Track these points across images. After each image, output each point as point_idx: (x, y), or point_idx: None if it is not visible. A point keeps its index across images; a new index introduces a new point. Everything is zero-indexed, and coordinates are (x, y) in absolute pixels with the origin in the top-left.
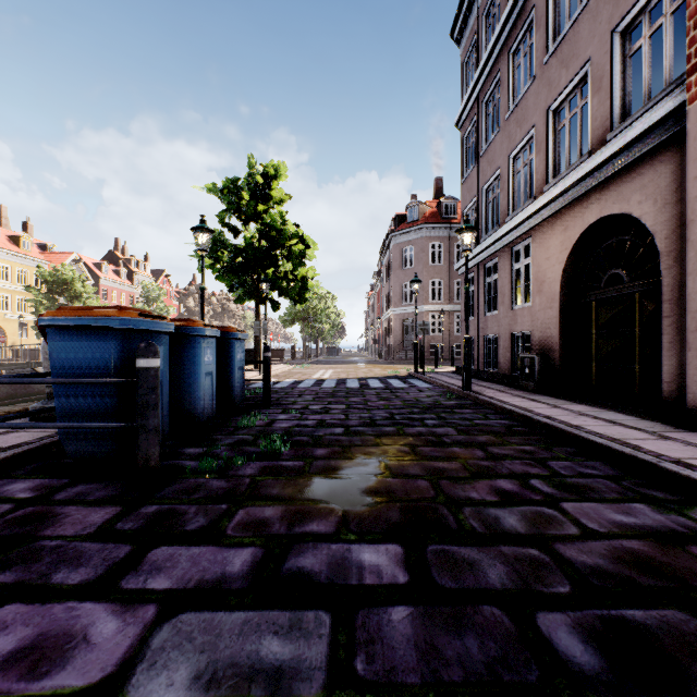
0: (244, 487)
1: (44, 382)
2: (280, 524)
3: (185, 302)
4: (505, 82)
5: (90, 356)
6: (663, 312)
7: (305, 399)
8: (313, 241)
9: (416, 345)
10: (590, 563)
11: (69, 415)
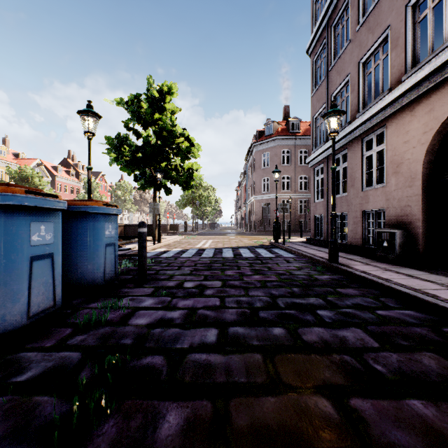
0: None
1: None
2: None
3: (114, 192)
4: None
5: None
6: None
7: (183, 272)
8: (197, 143)
9: (277, 221)
10: None
11: None
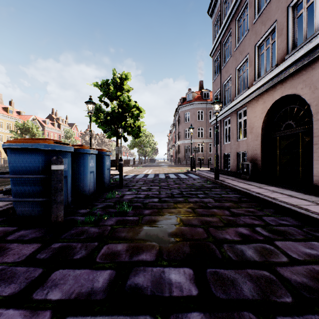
0: (107, 232)
1: (3, 177)
2: (125, 255)
3: (84, 138)
4: (234, 33)
5: (29, 164)
6: (314, 141)
7: (139, 183)
8: (143, 109)
9: (191, 158)
10: (299, 281)
11: (18, 194)
